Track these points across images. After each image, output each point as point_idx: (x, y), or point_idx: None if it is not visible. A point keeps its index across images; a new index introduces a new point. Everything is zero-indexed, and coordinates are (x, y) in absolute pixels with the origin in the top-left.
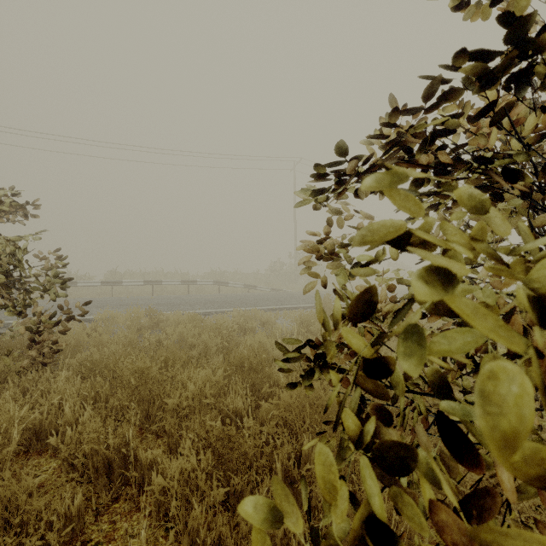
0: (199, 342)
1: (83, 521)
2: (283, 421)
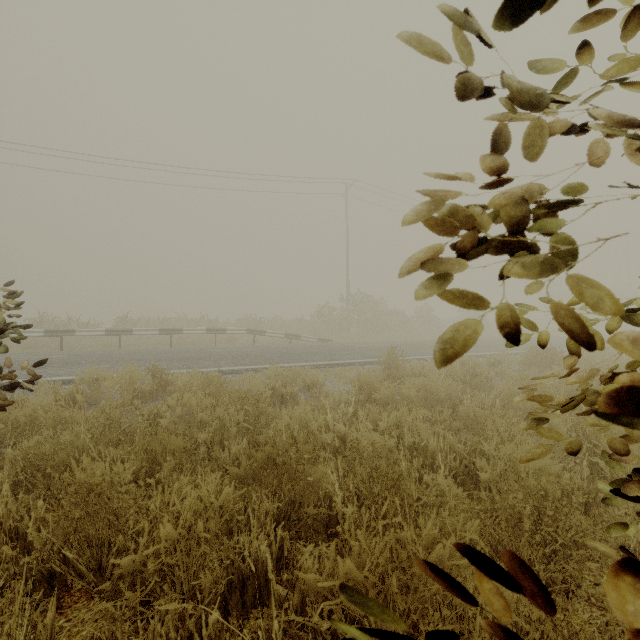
0: (212, 419)
1: None
2: None
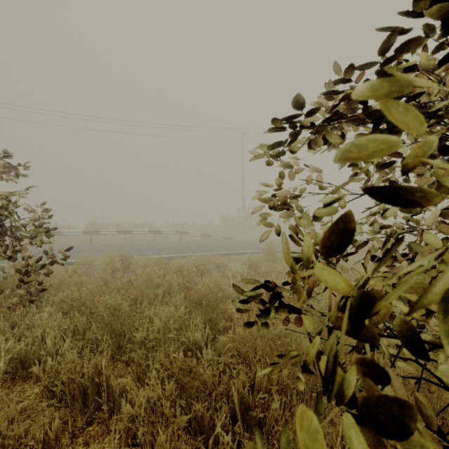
0: (163, 282)
1: (60, 444)
2: (237, 351)
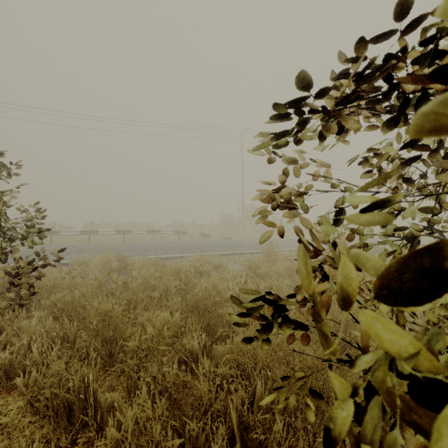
0: (160, 284)
1: None
2: (236, 361)
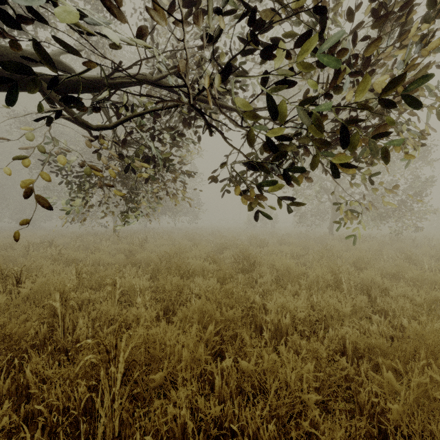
0: None
1: None
2: None
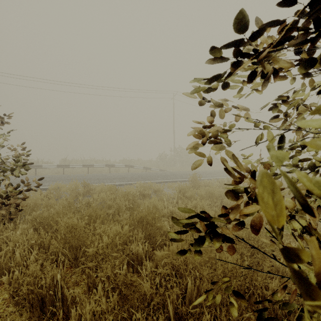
0: (114, 204)
1: None
2: (171, 263)
